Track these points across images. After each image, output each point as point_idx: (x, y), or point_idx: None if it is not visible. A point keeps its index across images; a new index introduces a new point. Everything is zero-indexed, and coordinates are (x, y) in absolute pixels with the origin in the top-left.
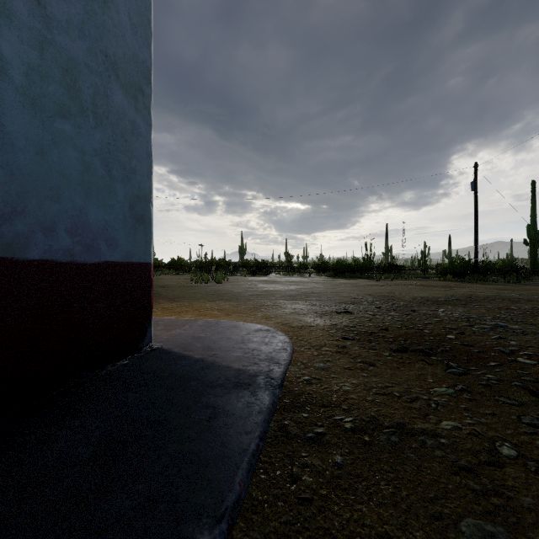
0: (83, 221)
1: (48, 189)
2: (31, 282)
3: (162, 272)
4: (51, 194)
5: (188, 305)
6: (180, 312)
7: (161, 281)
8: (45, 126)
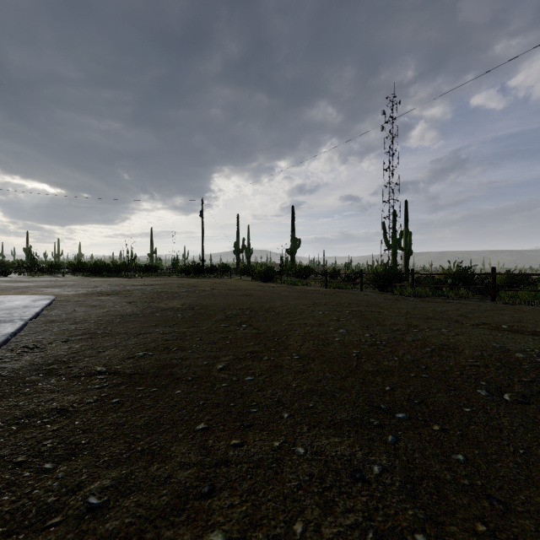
0: None
1: None
2: None
3: None
4: None
5: None
6: None
7: None
8: None
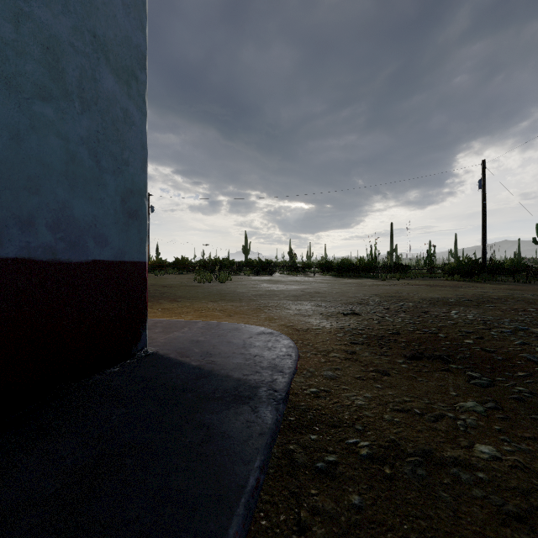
0: (68, 215)
1: (25, 179)
2: (4, 283)
3: (165, 271)
4: (29, 184)
5: (189, 305)
6: (181, 312)
7: (164, 281)
8: (22, 109)
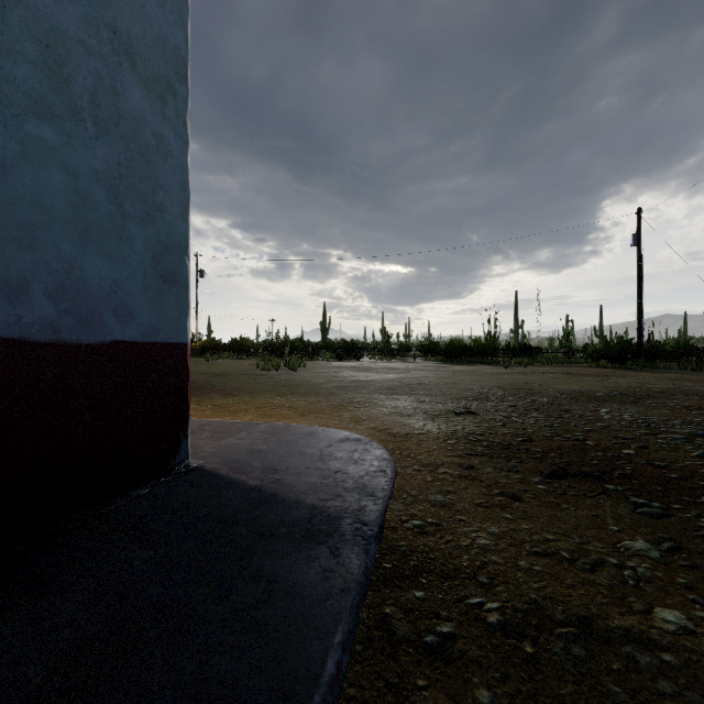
0: (76, 279)
1: (14, 227)
2: None
3: (219, 355)
4: (20, 235)
5: (249, 401)
6: (237, 410)
7: (217, 368)
8: (9, 129)
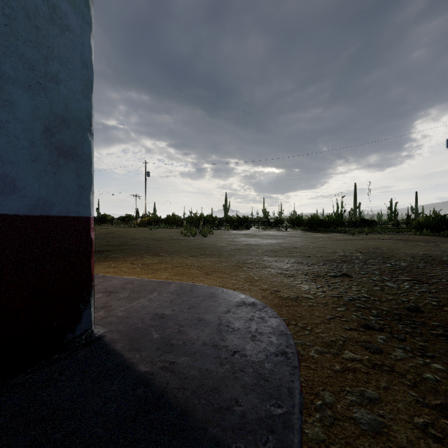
0: None
1: None
2: None
3: (159, 226)
4: None
5: (169, 260)
6: (159, 269)
7: (156, 234)
8: None
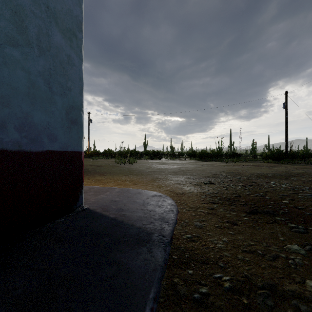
0: (29, 121)
1: None
2: None
3: (98, 157)
4: (2, 100)
5: (111, 178)
6: (106, 182)
7: (97, 163)
8: None
